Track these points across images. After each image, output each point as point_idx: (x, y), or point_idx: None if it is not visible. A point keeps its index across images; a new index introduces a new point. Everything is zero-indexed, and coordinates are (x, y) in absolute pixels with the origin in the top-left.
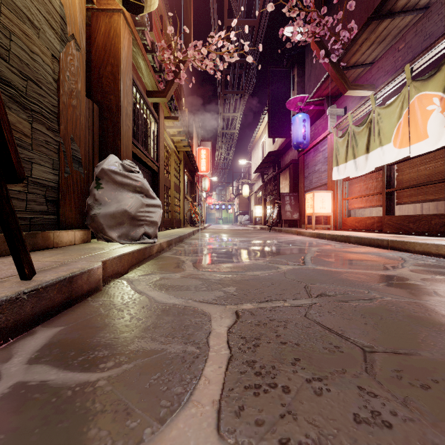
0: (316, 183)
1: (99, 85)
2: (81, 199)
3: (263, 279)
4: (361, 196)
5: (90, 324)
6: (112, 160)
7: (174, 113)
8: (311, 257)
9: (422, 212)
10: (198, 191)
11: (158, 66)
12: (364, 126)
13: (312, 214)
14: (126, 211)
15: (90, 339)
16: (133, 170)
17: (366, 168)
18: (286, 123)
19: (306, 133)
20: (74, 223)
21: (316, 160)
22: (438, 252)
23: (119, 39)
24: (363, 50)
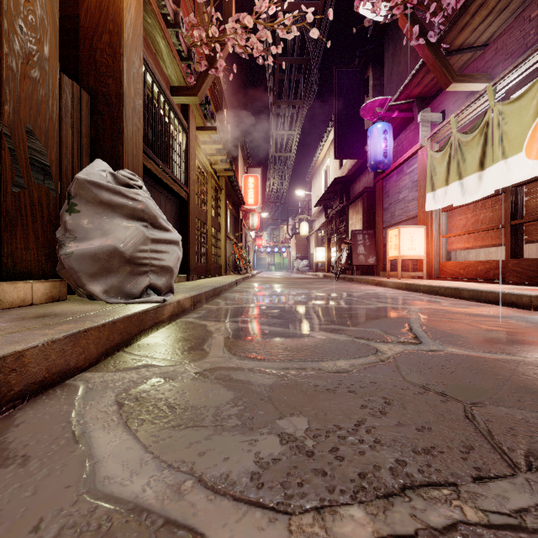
0: (400, 216)
1: (91, 64)
2: (50, 232)
3: (362, 386)
4: (469, 232)
5: None
6: (98, 167)
7: (211, 123)
8: (420, 325)
9: None
10: (245, 230)
11: (185, 50)
12: (476, 133)
13: (397, 257)
14: (117, 250)
15: None
16: (132, 184)
17: (478, 192)
18: (358, 140)
19: (387, 149)
20: (33, 269)
21: (401, 185)
22: None
23: None
24: (475, 24)
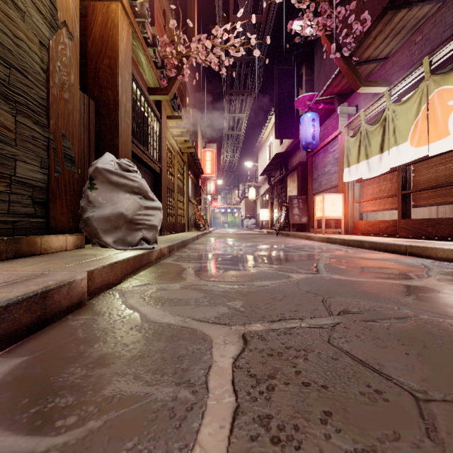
0: (325, 185)
1: (95, 80)
2: (74, 201)
3: (274, 291)
4: (374, 198)
5: (61, 353)
6: (108, 158)
7: (178, 112)
8: (324, 264)
9: (438, 215)
10: (203, 194)
11: (160, 61)
12: (378, 125)
13: (322, 218)
14: (123, 214)
15: (55, 377)
16: (131, 169)
17: (379, 169)
18: (294, 123)
19: (315, 133)
20: (65, 227)
21: (326, 161)
22: None
23: (117, 31)
24: (377, 44)
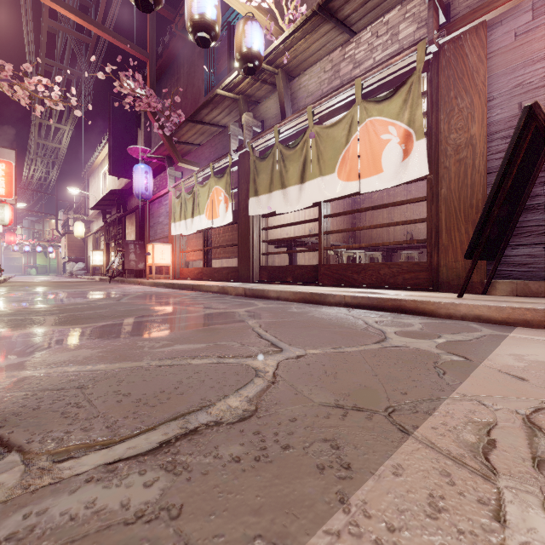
0: (160, 234)
1: None
2: None
3: (81, 307)
4: (192, 251)
5: None
6: None
7: None
8: (129, 297)
9: None
10: None
11: None
12: (191, 196)
13: (153, 265)
14: None
15: None
16: None
17: (192, 229)
18: (132, 163)
19: (148, 185)
20: None
21: (160, 212)
22: (211, 290)
23: None
24: (189, 135)
